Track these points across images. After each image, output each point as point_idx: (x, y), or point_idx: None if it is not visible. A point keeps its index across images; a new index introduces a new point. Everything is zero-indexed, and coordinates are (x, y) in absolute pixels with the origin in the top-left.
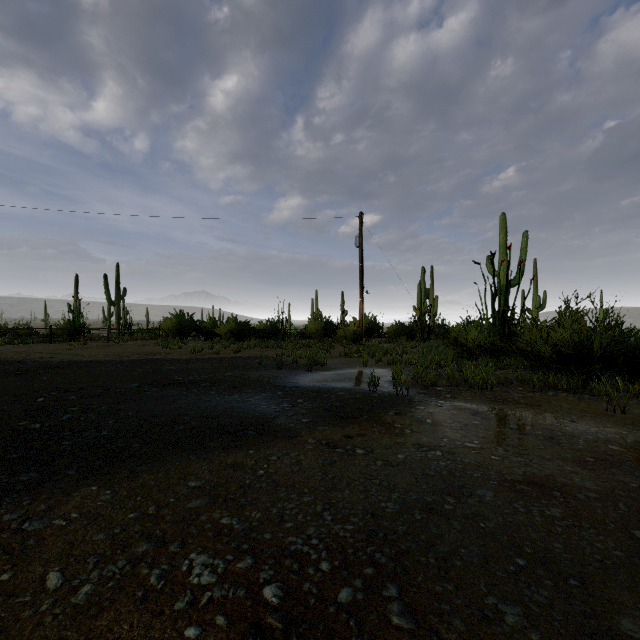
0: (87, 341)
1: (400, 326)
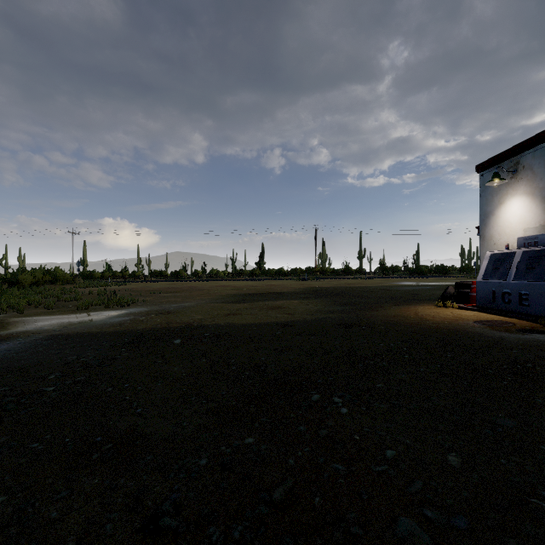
0: None
1: None
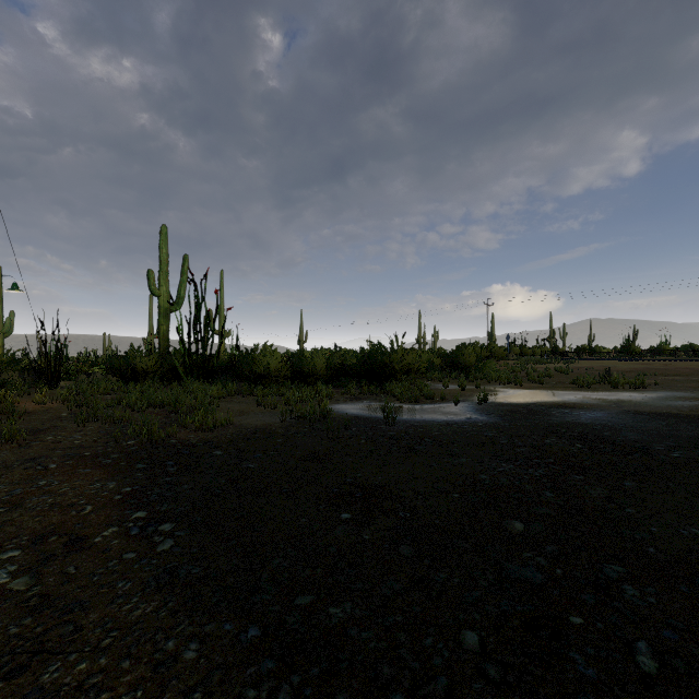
0: None
1: None
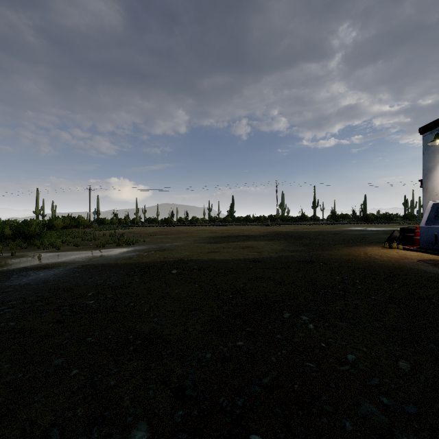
0: None
1: None
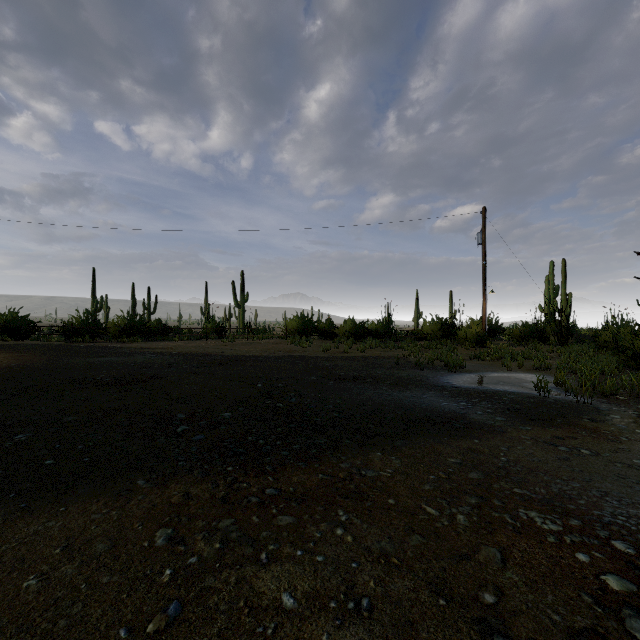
0: (234, 339)
1: (528, 328)
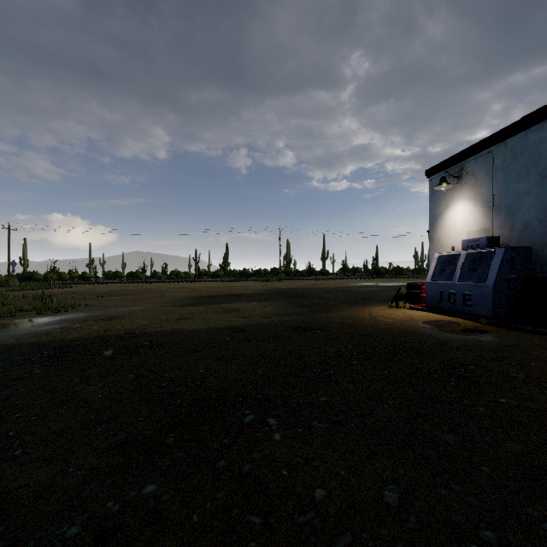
0: None
1: None
